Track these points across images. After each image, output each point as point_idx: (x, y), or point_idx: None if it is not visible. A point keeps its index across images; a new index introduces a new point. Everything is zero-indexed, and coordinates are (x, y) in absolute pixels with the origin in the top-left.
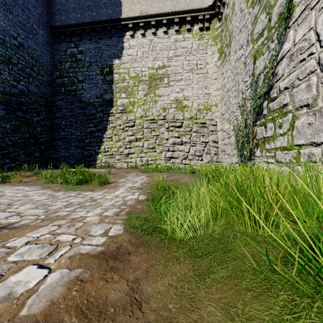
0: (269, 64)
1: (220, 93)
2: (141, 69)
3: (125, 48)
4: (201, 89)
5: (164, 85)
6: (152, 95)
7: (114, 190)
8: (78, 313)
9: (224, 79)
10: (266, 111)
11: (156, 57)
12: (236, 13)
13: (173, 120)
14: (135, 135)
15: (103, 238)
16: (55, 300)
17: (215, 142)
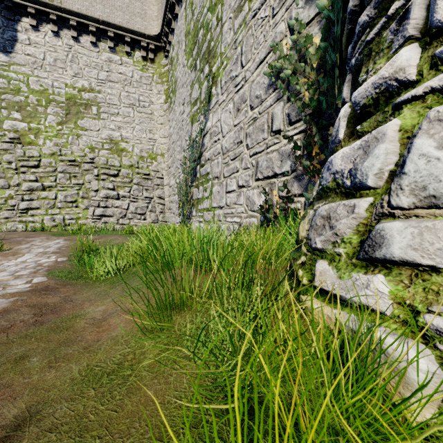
0: (198, 135)
1: (167, 141)
2: (51, 83)
3: (20, 41)
4: (145, 132)
5: (92, 115)
6: (72, 125)
7: (15, 257)
8: (29, 307)
9: (171, 128)
10: (199, 174)
11: (78, 73)
12: (180, 64)
13: (106, 166)
14: (41, 180)
15: (27, 284)
16: (6, 307)
17: (161, 198)
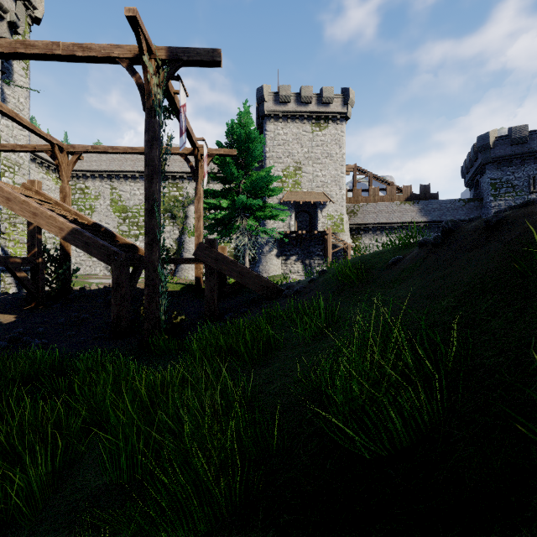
0: None
1: None
2: None
3: None
4: None
5: None
6: None
7: None
8: None
9: None
10: None
11: None
12: (102, 204)
13: None
14: None
15: None
16: None
17: None
